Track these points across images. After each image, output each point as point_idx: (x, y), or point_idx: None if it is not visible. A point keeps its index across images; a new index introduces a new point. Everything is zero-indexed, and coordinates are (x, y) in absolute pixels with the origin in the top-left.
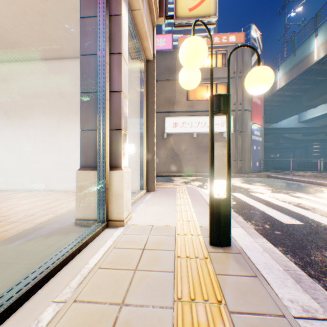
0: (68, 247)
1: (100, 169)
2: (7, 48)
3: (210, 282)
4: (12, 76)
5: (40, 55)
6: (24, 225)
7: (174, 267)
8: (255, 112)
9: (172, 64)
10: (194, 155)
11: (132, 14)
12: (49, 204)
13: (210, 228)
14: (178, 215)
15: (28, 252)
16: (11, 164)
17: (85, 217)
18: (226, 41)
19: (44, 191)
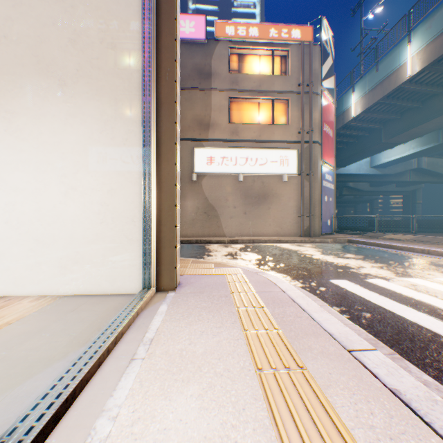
0: None
1: None
2: None
3: None
4: None
5: None
6: None
7: None
8: (326, 147)
9: (206, 63)
10: (240, 208)
11: None
12: None
13: None
14: None
15: None
16: None
17: None
18: (287, 37)
19: None
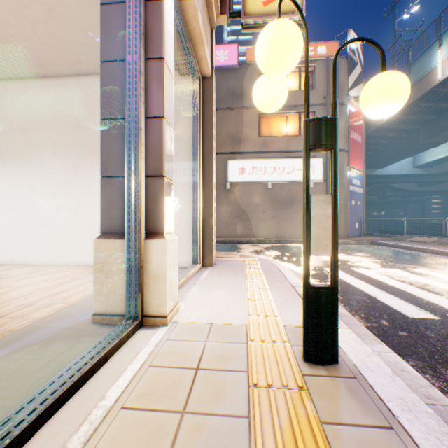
0: (74, 367)
1: (130, 237)
2: (2, 60)
3: (313, 442)
4: (10, 100)
5: (48, 71)
6: (14, 322)
7: (248, 408)
8: (353, 153)
9: (238, 85)
10: (268, 212)
11: (180, 5)
12: (58, 287)
13: (304, 333)
14: (250, 305)
15: (10, 373)
16: (8, 226)
17: (108, 310)
18: (313, 54)
19: (54, 265)
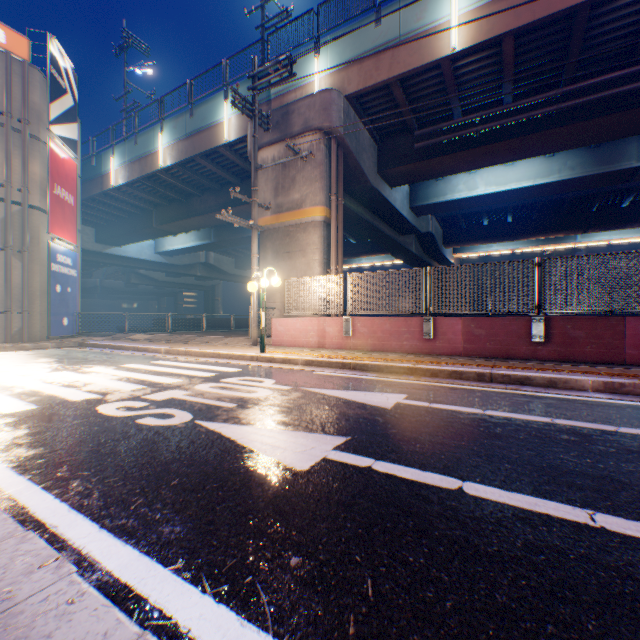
0: None
1: None
2: None
3: None
4: None
5: None
6: None
7: None
8: (62, 218)
9: None
10: None
11: None
12: None
13: None
14: None
15: None
16: None
17: None
18: None
19: None
